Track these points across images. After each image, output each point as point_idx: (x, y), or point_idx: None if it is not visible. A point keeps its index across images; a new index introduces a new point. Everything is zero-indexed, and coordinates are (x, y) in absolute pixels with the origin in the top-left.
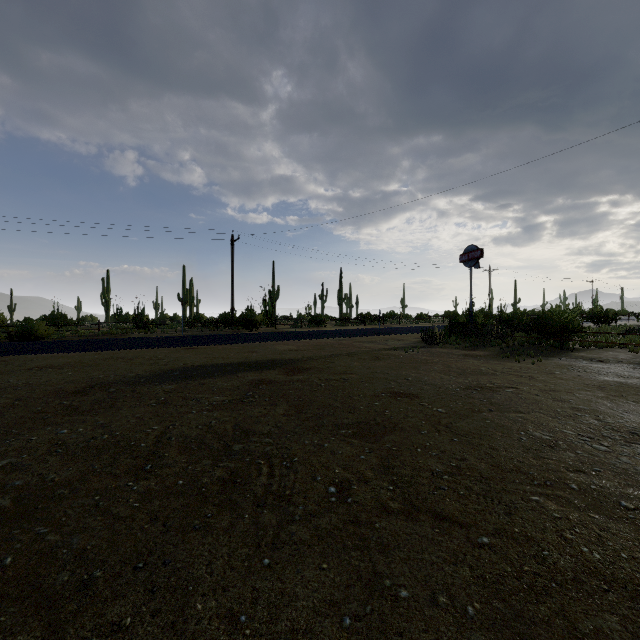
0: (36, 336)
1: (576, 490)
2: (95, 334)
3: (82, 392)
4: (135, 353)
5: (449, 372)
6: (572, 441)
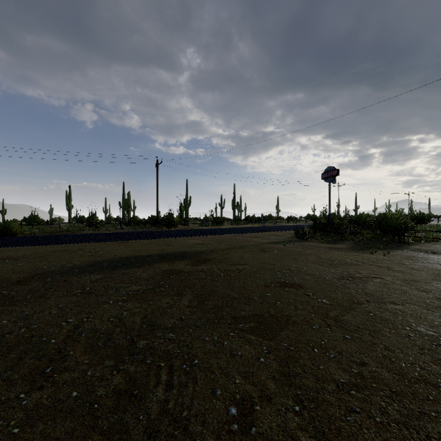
0: (12, 233)
1: None
2: (57, 231)
3: (22, 282)
4: (80, 246)
5: (321, 263)
6: None
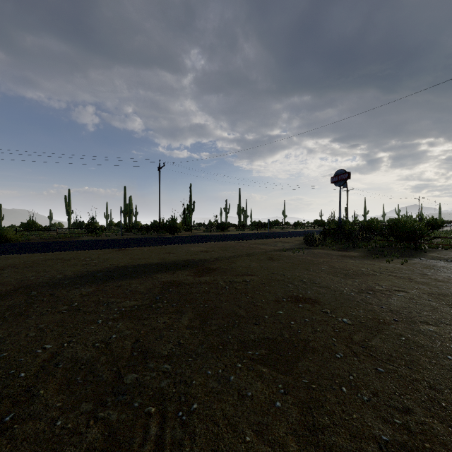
0: (6, 239)
1: None
2: (54, 237)
3: (3, 296)
4: (75, 254)
5: (336, 273)
6: None
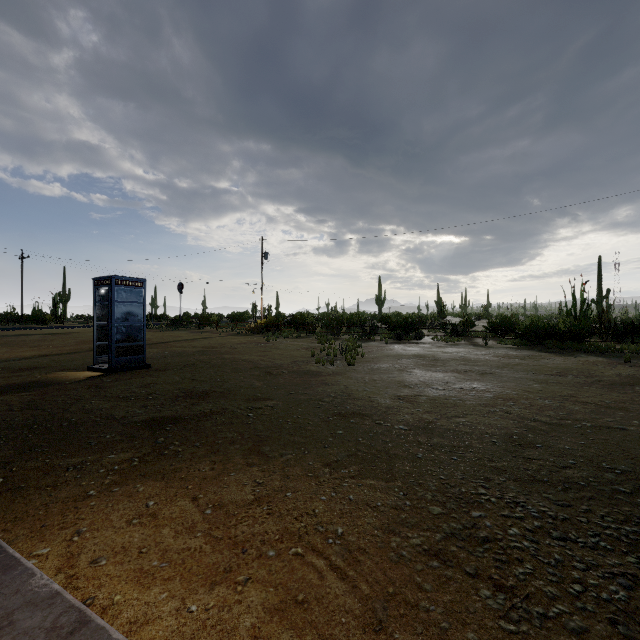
0: None
1: None
2: None
3: None
4: None
5: None
6: None
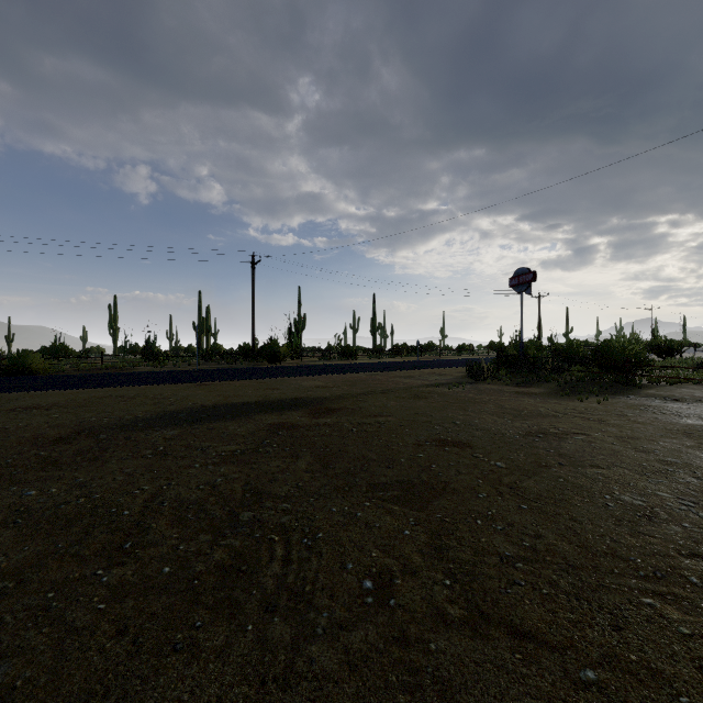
0: (30, 370)
1: (699, 586)
2: (98, 368)
3: (66, 439)
4: (138, 390)
5: (503, 414)
6: (672, 508)
